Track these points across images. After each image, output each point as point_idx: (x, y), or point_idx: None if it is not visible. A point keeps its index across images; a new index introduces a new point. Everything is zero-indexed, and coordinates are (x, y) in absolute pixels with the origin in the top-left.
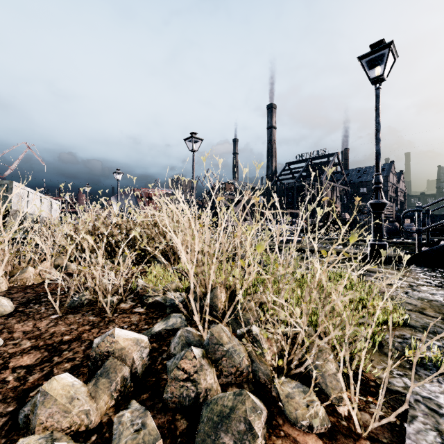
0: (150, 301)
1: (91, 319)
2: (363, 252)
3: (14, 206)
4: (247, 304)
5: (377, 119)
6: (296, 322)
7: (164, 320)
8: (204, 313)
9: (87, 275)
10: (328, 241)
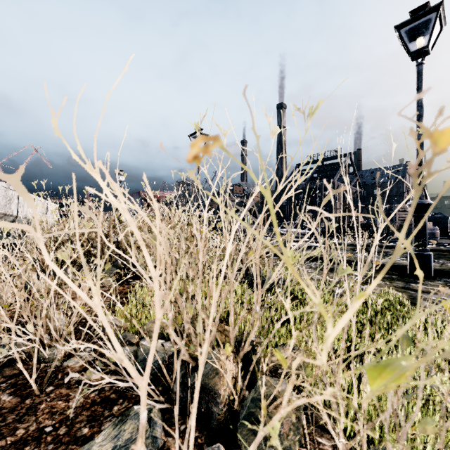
0: (85, 393)
1: (1, 401)
2: (398, 262)
3: (1, 209)
4: (274, 387)
5: (420, 101)
6: (382, 448)
7: (116, 426)
8: (186, 440)
9: (4, 320)
10: (347, 247)
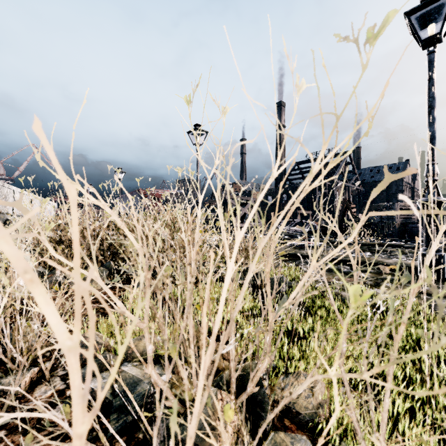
0: None
1: None
2: (406, 263)
3: None
4: None
5: (431, 92)
6: None
7: None
8: None
9: None
10: (349, 245)
